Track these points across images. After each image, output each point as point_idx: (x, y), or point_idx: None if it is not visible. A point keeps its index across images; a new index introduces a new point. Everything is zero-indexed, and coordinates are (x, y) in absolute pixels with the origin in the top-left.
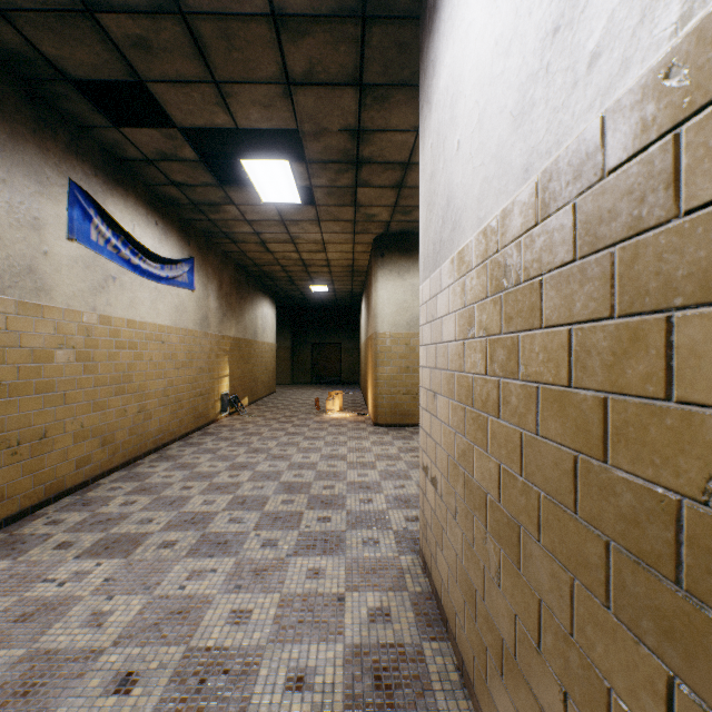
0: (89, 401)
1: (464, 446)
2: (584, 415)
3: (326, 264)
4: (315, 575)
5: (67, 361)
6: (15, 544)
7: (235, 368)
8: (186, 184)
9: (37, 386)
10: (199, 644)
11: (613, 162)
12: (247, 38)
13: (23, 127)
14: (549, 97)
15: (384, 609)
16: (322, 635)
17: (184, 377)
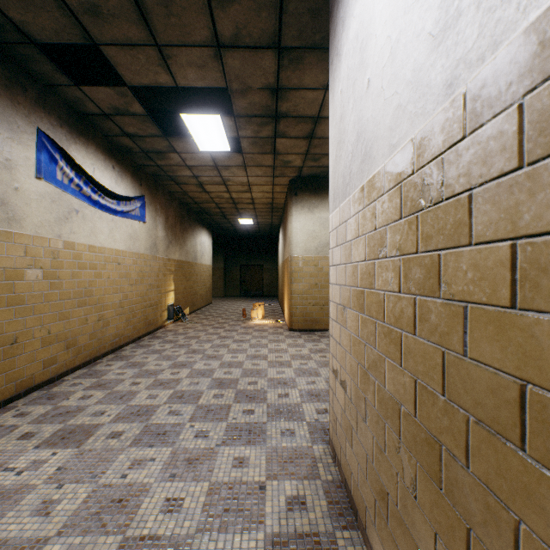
0: (55, 311)
1: (375, 357)
2: (537, 341)
3: (251, 202)
4: (240, 464)
5: (35, 278)
6: None
7: (179, 285)
8: (137, 135)
9: (8, 300)
10: (135, 533)
11: None
12: (183, 4)
13: None
14: None
15: (300, 497)
16: (245, 524)
17: (136, 292)
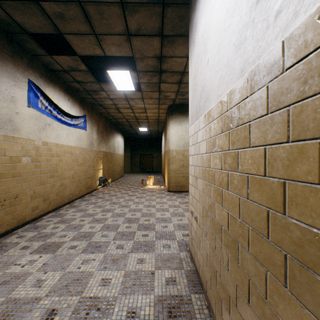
0: (37, 180)
1: (210, 203)
2: (273, 190)
3: (146, 118)
4: (141, 262)
5: (27, 162)
6: (2, 247)
7: (105, 165)
8: (82, 81)
9: (13, 174)
10: (86, 295)
11: (289, 64)
12: (109, 13)
13: (7, 55)
14: (254, 34)
15: (173, 278)
16: (144, 291)
17: (81, 170)
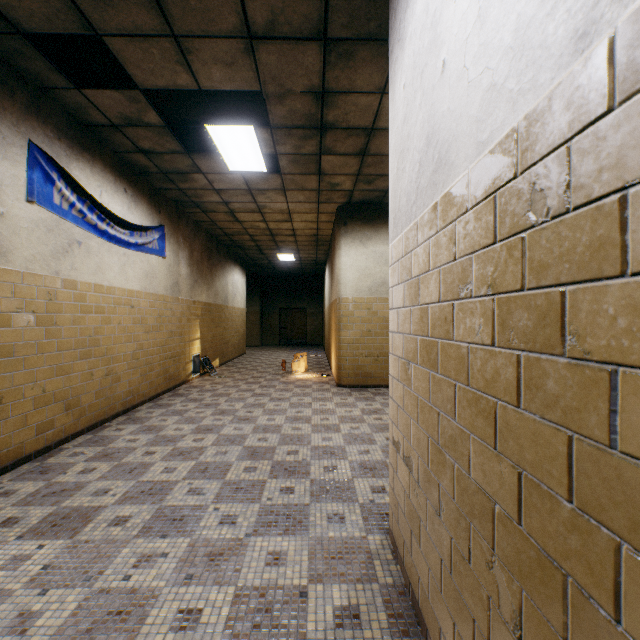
0: (51, 365)
1: (453, 432)
2: None
3: (292, 233)
4: (275, 561)
5: (26, 325)
6: None
7: (206, 332)
8: (153, 151)
9: None
10: None
11: None
12: None
13: None
14: None
15: (352, 608)
16: None
17: (154, 341)
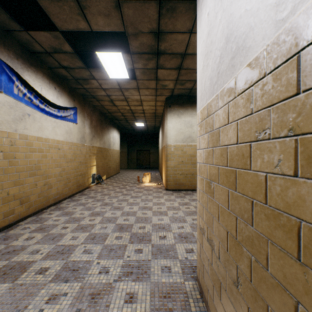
0: (12, 180)
1: (251, 234)
2: None
3: (142, 112)
4: (130, 299)
5: None
6: None
7: (99, 162)
8: (69, 67)
9: None
10: None
11: None
12: None
13: None
14: None
15: None
16: None
17: (71, 166)
